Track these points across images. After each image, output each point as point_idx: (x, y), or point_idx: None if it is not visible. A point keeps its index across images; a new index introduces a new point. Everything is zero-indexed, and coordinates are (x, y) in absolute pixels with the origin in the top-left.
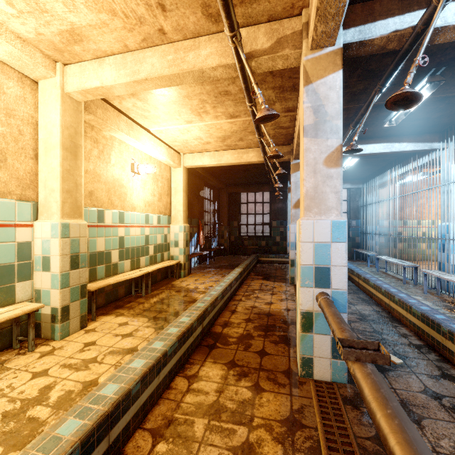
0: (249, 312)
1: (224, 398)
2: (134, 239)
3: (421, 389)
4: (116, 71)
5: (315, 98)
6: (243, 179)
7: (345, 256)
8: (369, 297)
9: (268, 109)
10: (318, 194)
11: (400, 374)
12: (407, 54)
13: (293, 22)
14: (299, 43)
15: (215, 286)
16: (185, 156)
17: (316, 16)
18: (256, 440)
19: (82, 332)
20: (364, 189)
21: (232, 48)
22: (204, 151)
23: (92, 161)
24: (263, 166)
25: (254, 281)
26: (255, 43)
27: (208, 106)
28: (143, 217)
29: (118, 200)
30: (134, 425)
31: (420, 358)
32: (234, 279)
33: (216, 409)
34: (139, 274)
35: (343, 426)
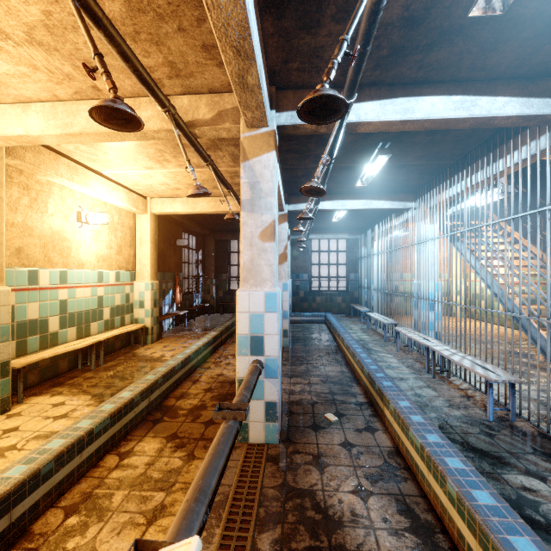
0: (212, 381)
1: (152, 470)
2: (81, 302)
3: (341, 441)
4: (44, 120)
5: (251, 175)
6: (231, 225)
7: (276, 325)
8: (344, 357)
9: (198, 187)
10: (254, 266)
11: (331, 430)
12: (337, 138)
13: (234, 97)
14: (239, 118)
15: (176, 355)
16: (152, 201)
17: (240, 106)
18: (170, 502)
19: (3, 417)
20: (361, 240)
21: (168, 119)
22: (175, 196)
23: (21, 212)
24: None
25: (233, 345)
26: (197, 112)
27: (168, 155)
28: (94, 275)
29: (58, 257)
30: (45, 504)
31: (356, 415)
32: (203, 345)
33: (140, 481)
34: (87, 343)
35: (255, 480)
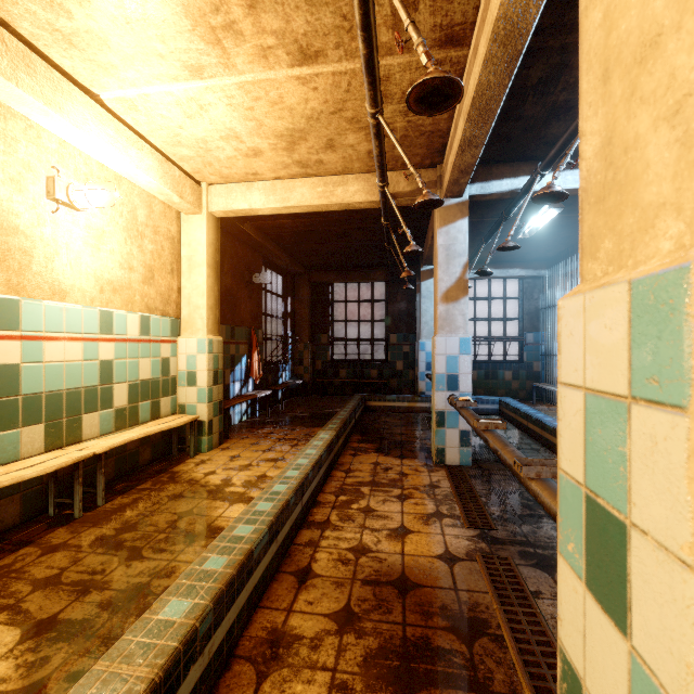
0: (347, 576)
1: None
2: (58, 372)
3: None
4: None
5: None
6: (338, 256)
7: None
8: None
9: None
10: None
11: None
12: None
13: None
14: None
15: (256, 499)
16: (211, 190)
17: None
18: None
19: None
20: (549, 278)
21: None
22: (252, 178)
23: None
24: (375, 226)
25: (360, 459)
26: None
27: None
28: (92, 318)
29: None
30: None
31: None
32: (311, 468)
33: None
34: (58, 463)
35: None
